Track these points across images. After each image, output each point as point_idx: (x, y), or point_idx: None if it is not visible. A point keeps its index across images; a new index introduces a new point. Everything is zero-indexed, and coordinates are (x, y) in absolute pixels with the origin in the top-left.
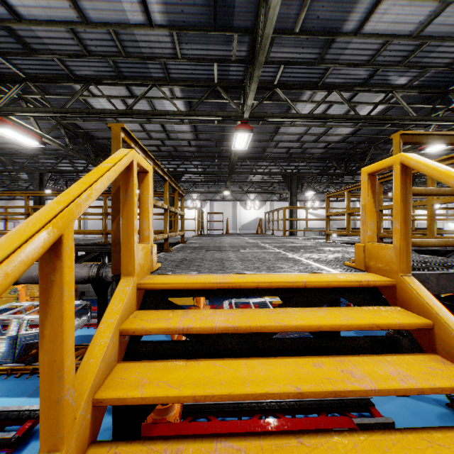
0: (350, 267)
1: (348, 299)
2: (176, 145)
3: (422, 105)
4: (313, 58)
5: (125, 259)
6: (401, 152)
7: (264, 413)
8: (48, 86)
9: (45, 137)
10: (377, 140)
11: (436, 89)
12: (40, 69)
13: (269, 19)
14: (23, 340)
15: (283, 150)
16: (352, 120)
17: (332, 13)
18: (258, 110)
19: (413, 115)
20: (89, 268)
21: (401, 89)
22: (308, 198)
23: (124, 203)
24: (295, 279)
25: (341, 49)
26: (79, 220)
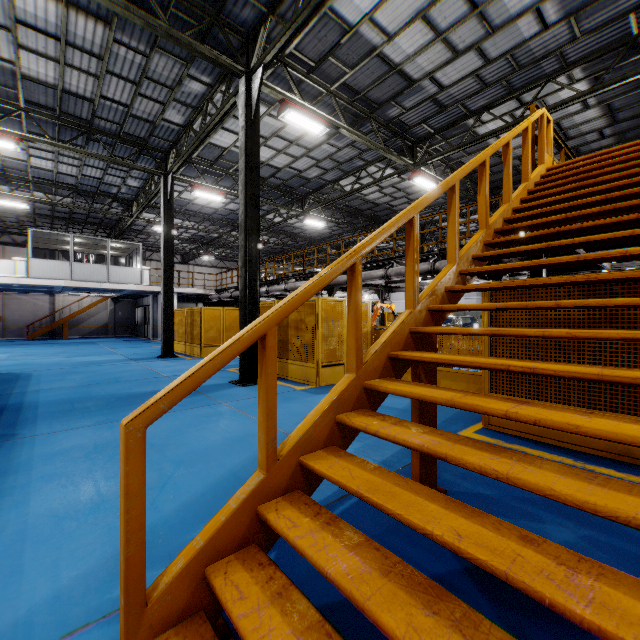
0: None
1: None
2: (577, 145)
3: None
4: None
5: (540, 158)
6: None
7: None
8: (447, 133)
9: (438, 180)
10: None
11: None
12: (444, 121)
13: None
14: None
15: None
16: None
17: None
18: None
19: None
20: None
21: None
22: None
23: (539, 133)
24: None
25: None
26: None
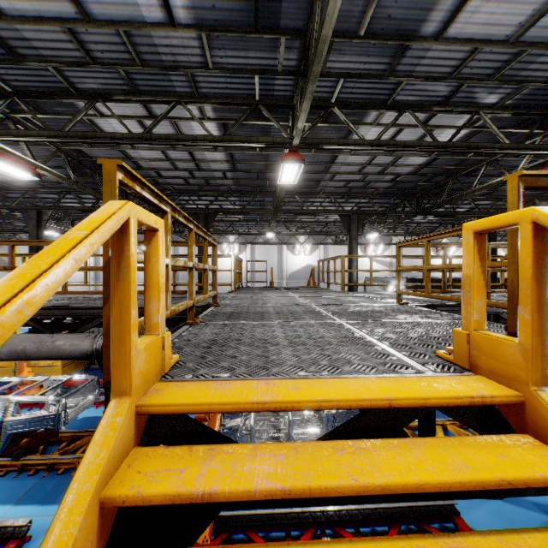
0: (445, 359)
1: (447, 413)
2: (208, 177)
3: (515, 129)
4: (382, 69)
5: (117, 371)
6: (520, 200)
7: (319, 526)
8: (43, 103)
9: (40, 168)
10: (457, 172)
11: (534, 109)
12: (31, 81)
13: (328, 16)
14: (9, 429)
15: (340, 183)
16: (429, 148)
17: (407, 11)
18: (310, 134)
19: (506, 142)
20: (93, 340)
21: (490, 109)
22: (370, 241)
23: (115, 284)
24: (374, 392)
25: (417, 58)
26: (85, 271)
